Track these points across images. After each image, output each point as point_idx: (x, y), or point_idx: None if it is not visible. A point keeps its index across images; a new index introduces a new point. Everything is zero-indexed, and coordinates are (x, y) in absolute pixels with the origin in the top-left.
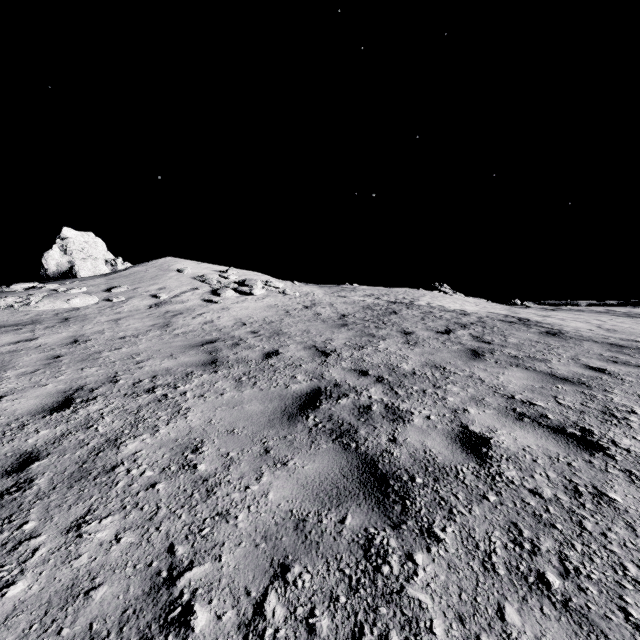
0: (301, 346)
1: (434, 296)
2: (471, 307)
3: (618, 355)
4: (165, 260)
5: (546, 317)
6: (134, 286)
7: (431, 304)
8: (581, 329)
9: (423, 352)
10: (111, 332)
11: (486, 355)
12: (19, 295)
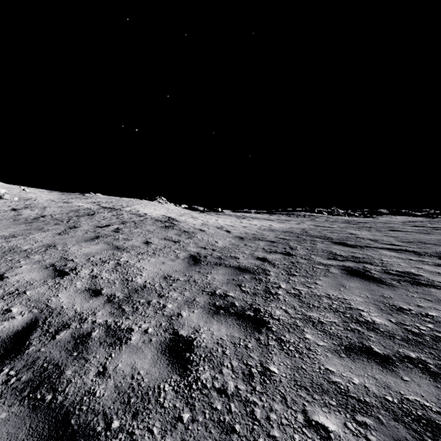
0: None
1: (147, 204)
2: (160, 212)
3: (174, 236)
4: None
5: (192, 218)
6: None
7: (133, 209)
8: (190, 224)
9: (59, 238)
10: None
11: (100, 238)
12: None
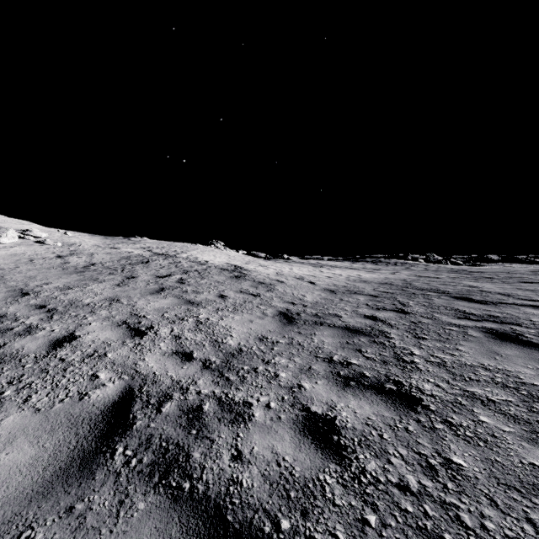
0: (7, 289)
1: (203, 250)
2: (221, 259)
3: (251, 288)
4: None
5: (261, 266)
6: None
7: (190, 256)
8: (263, 274)
9: (120, 290)
10: None
11: (166, 291)
12: None
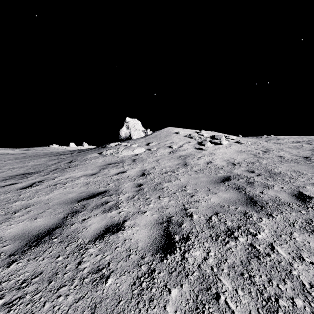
0: None
1: None
2: None
3: None
4: (167, 128)
5: None
6: (158, 142)
7: None
8: None
9: None
10: (158, 168)
11: None
12: (113, 148)
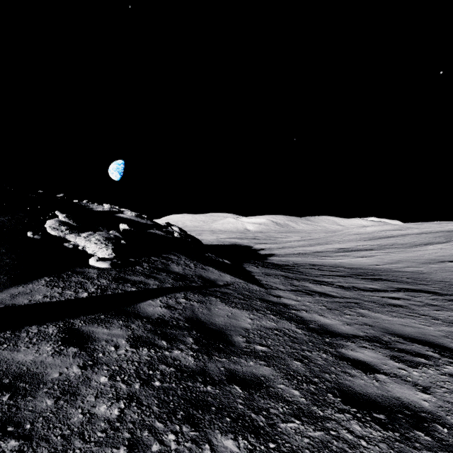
0: None
1: None
2: None
3: None
4: None
5: None
6: None
7: None
8: None
9: None
10: None
11: None
12: None
